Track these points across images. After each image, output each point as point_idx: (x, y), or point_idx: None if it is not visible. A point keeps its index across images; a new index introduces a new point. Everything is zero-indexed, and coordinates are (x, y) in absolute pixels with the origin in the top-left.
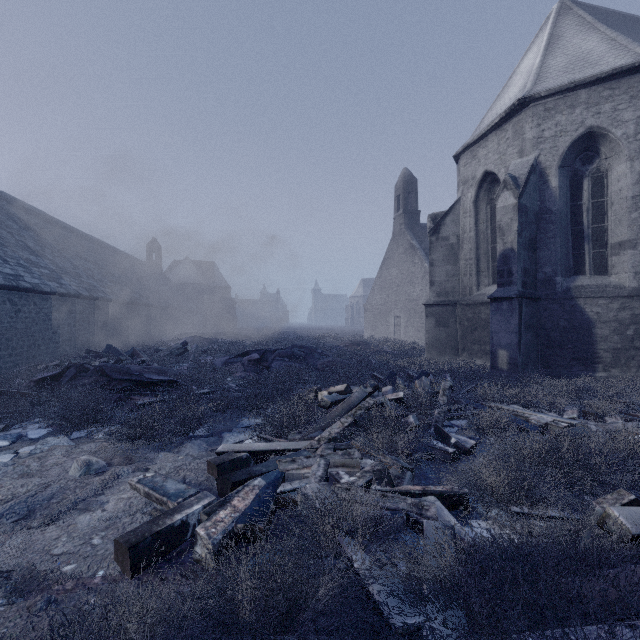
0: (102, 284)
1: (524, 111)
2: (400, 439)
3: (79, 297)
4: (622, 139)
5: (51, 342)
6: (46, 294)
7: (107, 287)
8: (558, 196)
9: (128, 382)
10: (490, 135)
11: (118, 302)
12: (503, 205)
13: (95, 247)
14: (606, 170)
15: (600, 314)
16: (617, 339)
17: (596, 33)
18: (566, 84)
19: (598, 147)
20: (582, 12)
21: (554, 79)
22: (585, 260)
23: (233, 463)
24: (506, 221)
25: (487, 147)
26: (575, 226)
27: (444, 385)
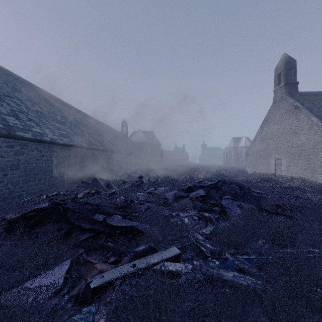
0: (96, 141)
1: None
2: None
3: (81, 147)
4: None
5: (64, 175)
6: (61, 145)
7: (99, 142)
8: None
9: (90, 230)
10: None
11: (104, 151)
12: None
13: (96, 123)
14: None
15: None
16: None
17: None
18: None
19: None
20: None
21: None
22: None
23: None
24: None
25: None
26: None
27: None
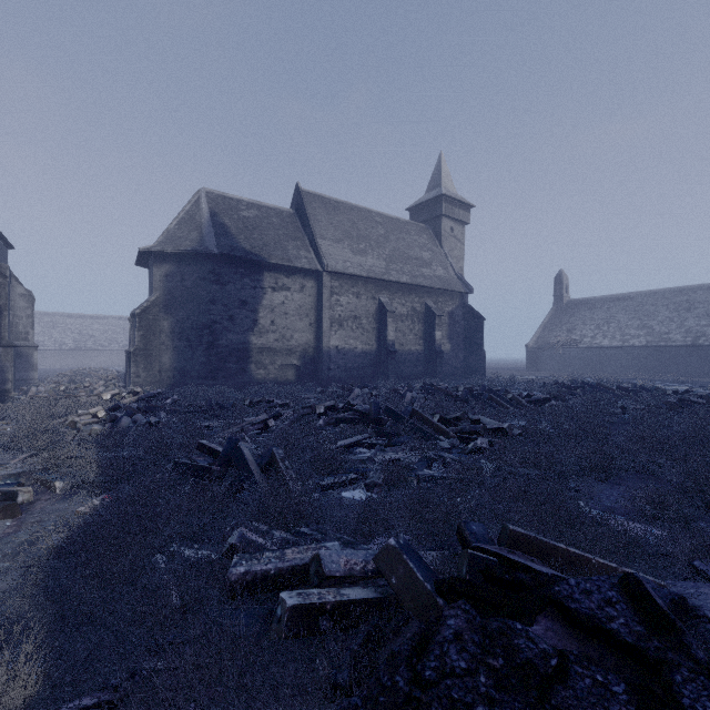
0: None
1: None
2: None
3: None
4: None
5: None
6: None
7: None
8: None
9: None
10: None
11: None
12: None
13: None
14: None
15: None
16: None
17: None
18: None
19: None
20: None
21: None
22: None
23: None
24: None
25: None
26: None
27: None
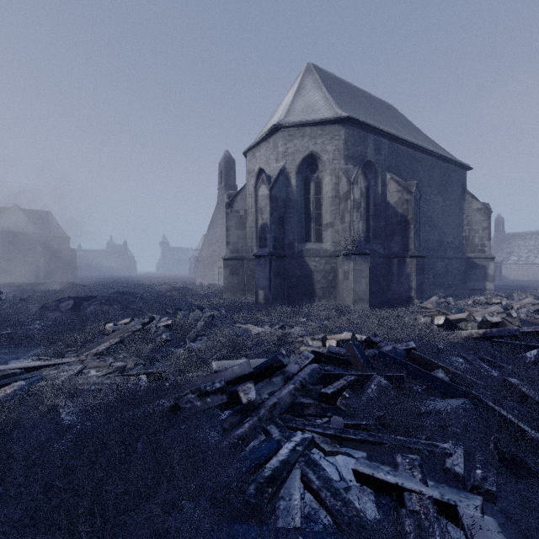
0: None
1: (278, 133)
2: (145, 348)
3: None
4: (327, 162)
5: None
6: None
7: None
8: (296, 191)
9: None
10: (262, 144)
11: None
12: (262, 194)
13: None
14: (322, 179)
15: (316, 267)
16: (324, 282)
17: (321, 92)
18: (299, 122)
19: (317, 164)
20: (317, 75)
21: (296, 116)
22: (311, 233)
23: (6, 377)
24: (263, 205)
25: (260, 151)
26: (306, 211)
27: (206, 314)
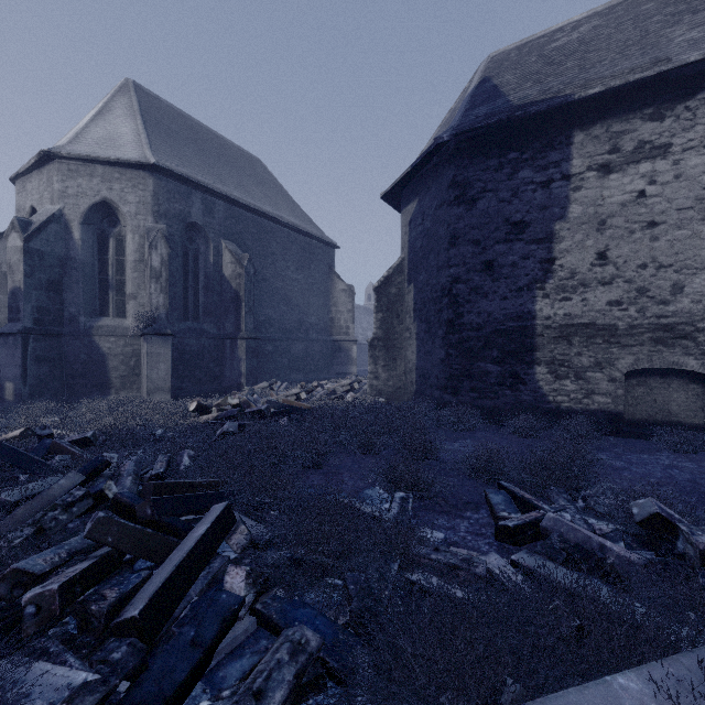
0: None
1: (53, 163)
2: None
3: None
4: (128, 215)
5: None
6: None
7: None
8: (81, 248)
9: None
10: (34, 172)
11: None
12: (13, 245)
13: None
14: (126, 236)
15: (112, 349)
16: (124, 368)
17: (134, 123)
18: (84, 155)
19: (118, 216)
20: (135, 99)
21: (86, 146)
22: (110, 305)
23: None
24: (15, 261)
25: (33, 183)
26: (103, 276)
27: None
